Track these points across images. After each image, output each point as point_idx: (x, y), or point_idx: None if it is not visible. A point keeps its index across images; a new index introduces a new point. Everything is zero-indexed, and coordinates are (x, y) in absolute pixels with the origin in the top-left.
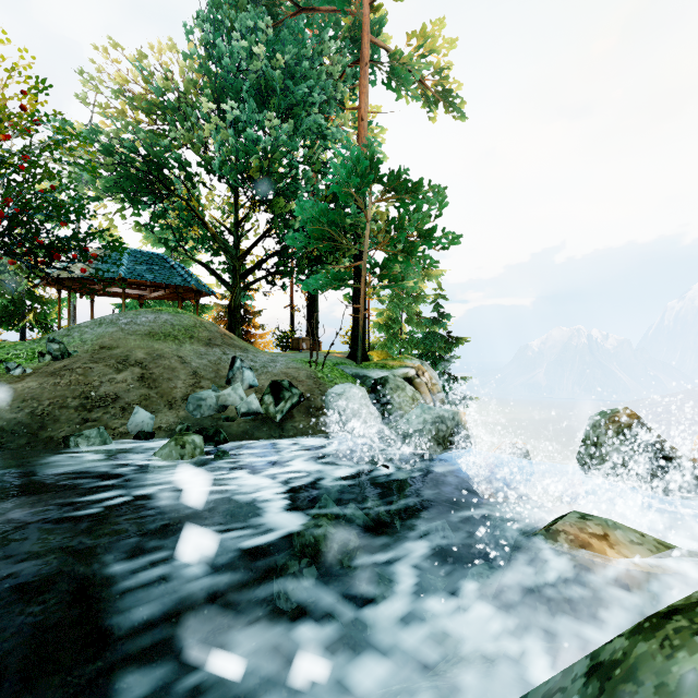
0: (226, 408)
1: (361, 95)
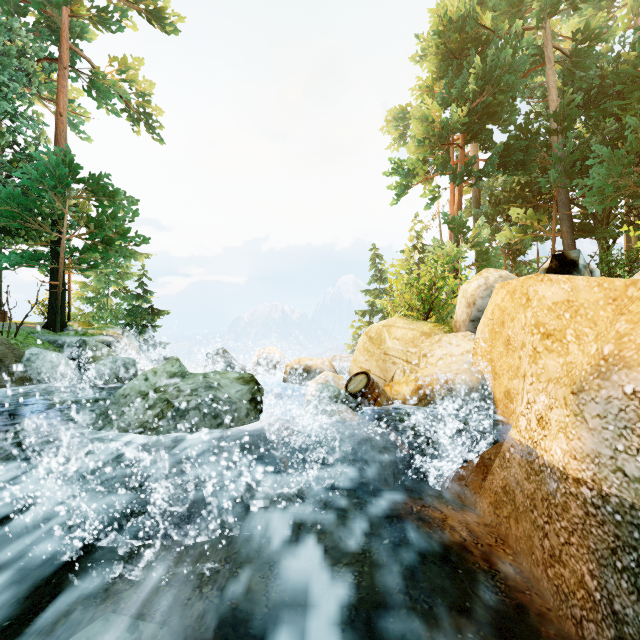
0: None
1: (60, 92)
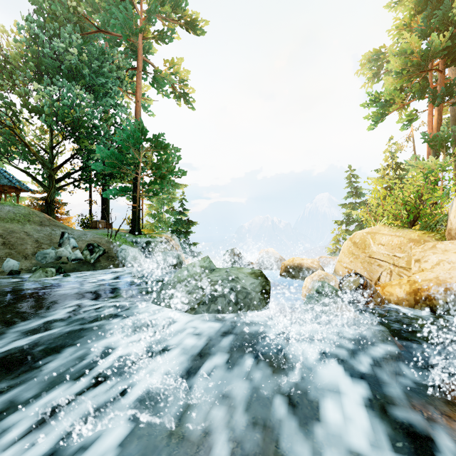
0: (61, 258)
1: (137, 88)
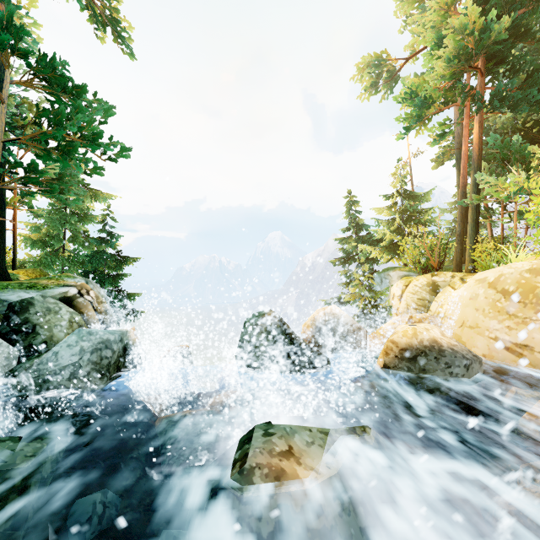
0: None
1: None
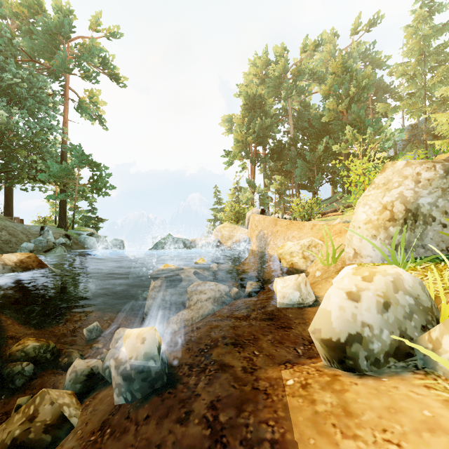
0: (49, 243)
1: (65, 111)
